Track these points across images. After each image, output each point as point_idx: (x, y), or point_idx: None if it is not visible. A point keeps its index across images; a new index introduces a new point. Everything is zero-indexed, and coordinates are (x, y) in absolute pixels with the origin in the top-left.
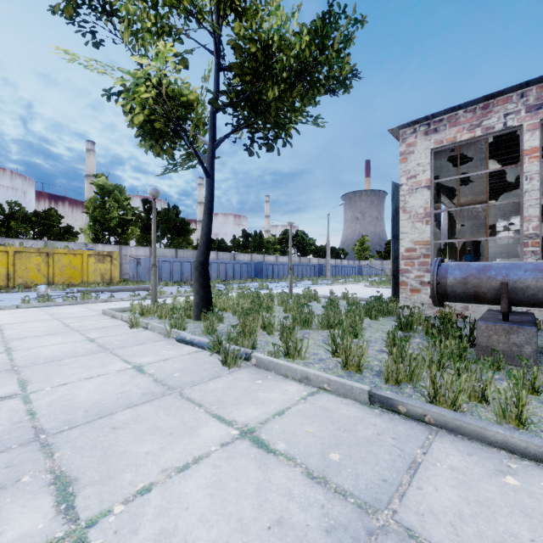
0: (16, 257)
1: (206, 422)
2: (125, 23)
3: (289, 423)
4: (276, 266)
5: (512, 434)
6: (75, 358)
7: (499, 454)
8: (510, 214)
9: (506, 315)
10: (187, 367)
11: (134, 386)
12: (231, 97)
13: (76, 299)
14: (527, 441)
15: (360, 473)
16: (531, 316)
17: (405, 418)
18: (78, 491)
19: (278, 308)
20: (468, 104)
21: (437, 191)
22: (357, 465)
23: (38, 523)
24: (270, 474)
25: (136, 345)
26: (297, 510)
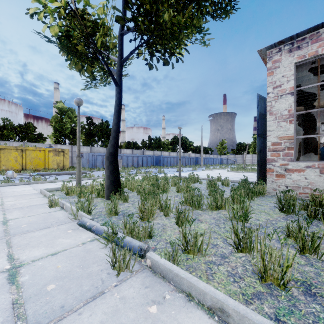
0: (1, 152)
1: None
2: None
3: None
4: (169, 158)
5: None
6: None
7: None
8: None
9: None
10: (71, 270)
11: None
12: (133, 12)
13: (30, 181)
14: None
15: None
16: None
17: None
18: None
19: (172, 188)
20: None
21: None
22: None
23: None
24: None
25: (39, 230)
26: None
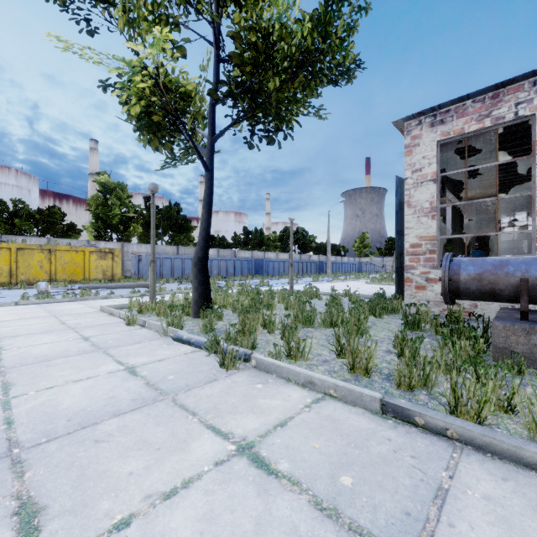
0: (19, 254)
1: (200, 435)
2: (120, 8)
3: (293, 437)
4: (276, 263)
5: None
6: (66, 358)
7: None
8: (515, 209)
9: (525, 314)
10: (183, 369)
11: (124, 390)
12: (230, 88)
13: (76, 296)
14: None
15: (377, 504)
16: None
17: (424, 431)
18: (44, 525)
19: (279, 305)
20: (477, 94)
21: (442, 185)
22: (373, 492)
23: None
24: (271, 504)
25: (131, 344)
26: None
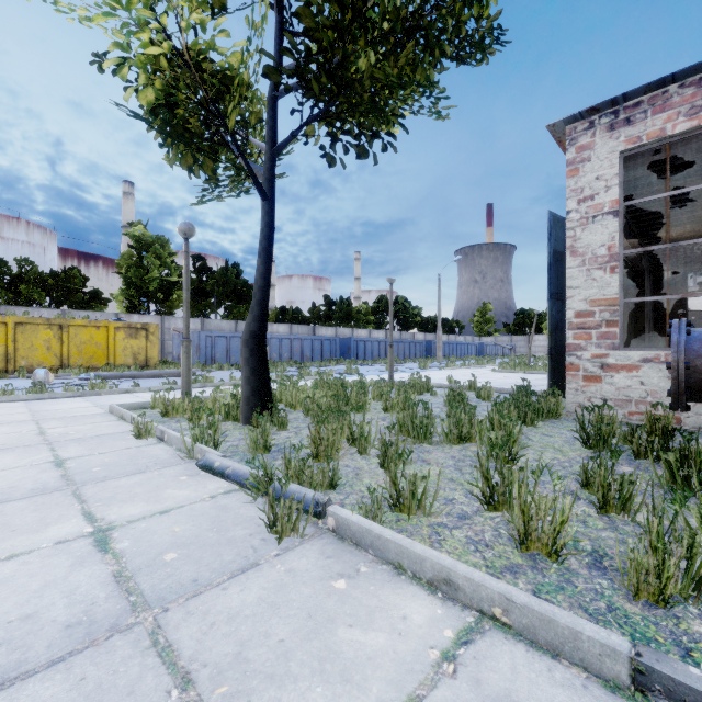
0: (18, 330)
1: None
2: None
3: None
4: (369, 344)
5: None
6: (1, 505)
7: None
8: None
9: None
10: (199, 535)
11: (63, 595)
12: (297, 60)
13: (83, 389)
14: None
15: None
16: None
17: None
18: None
19: (374, 404)
20: (689, 72)
21: None
22: None
23: None
24: None
25: (127, 475)
26: None
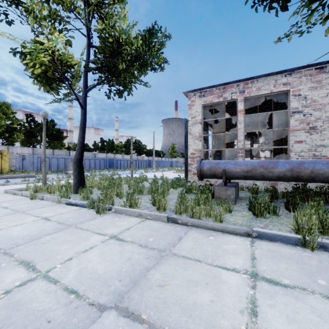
0: None
1: (92, 236)
2: (32, 15)
3: (132, 232)
4: (122, 161)
5: (214, 224)
6: None
7: (210, 231)
8: None
9: (225, 183)
10: (76, 216)
11: (47, 226)
12: (98, 66)
13: None
14: (218, 225)
15: (160, 243)
16: (236, 183)
17: (181, 225)
18: (35, 264)
19: (125, 185)
20: (217, 86)
21: (206, 124)
22: (159, 241)
23: (21, 275)
24: (124, 248)
25: (39, 208)
26: (136, 255)
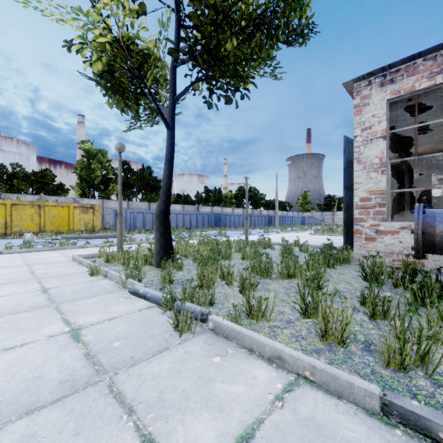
0: (13, 209)
1: None
2: None
3: None
4: (232, 217)
5: None
6: (13, 315)
7: None
8: None
9: None
10: (132, 332)
11: (56, 365)
12: (189, 45)
13: (55, 246)
14: None
15: None
16: None
17: None
18: None
19: (236, 254)
20: (429, 51)
21: None
22: None
23: None
24: None
25: (87, 298)
26: None
